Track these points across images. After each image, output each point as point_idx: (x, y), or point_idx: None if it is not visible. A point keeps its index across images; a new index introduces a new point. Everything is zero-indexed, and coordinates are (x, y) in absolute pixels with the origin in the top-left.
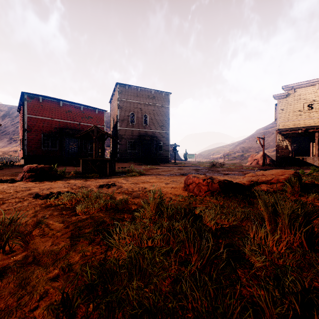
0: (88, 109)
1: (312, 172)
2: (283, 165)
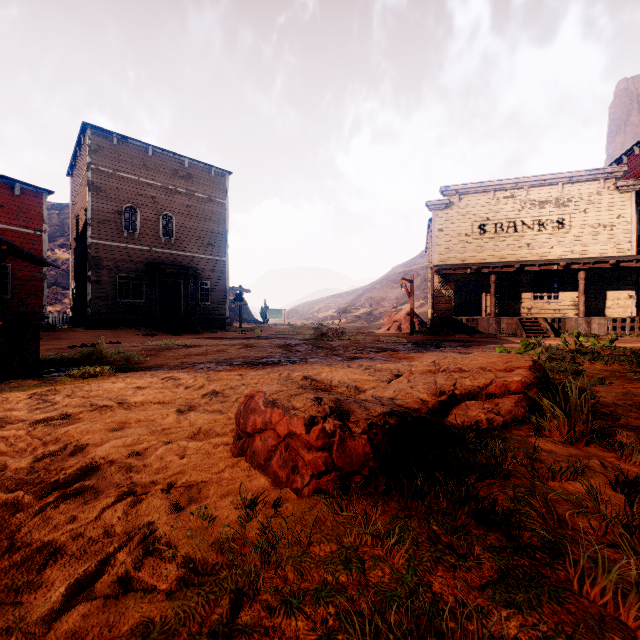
0: None
1: (523, 351)
2: (445, 333)
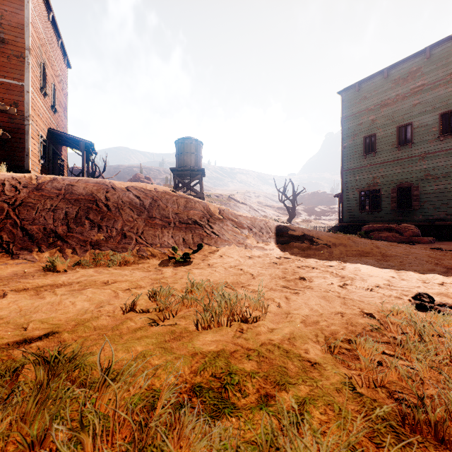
0: None
1: None
2: None
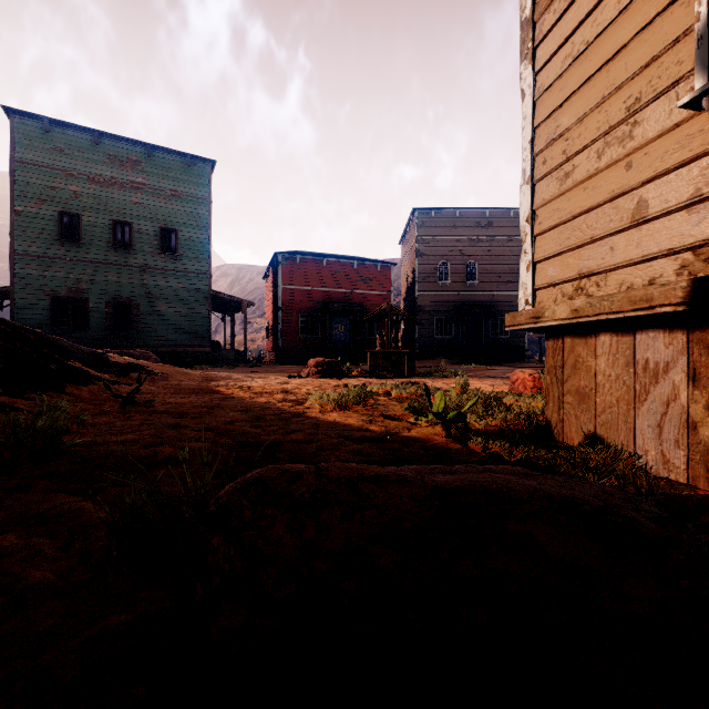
0: (365, 266)
1: None
2: None
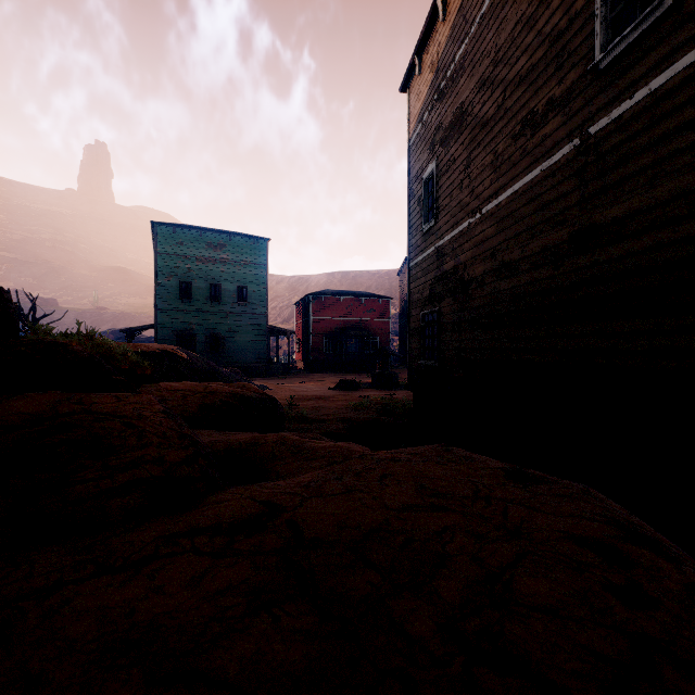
0: (370, 300)
1: None
2: None
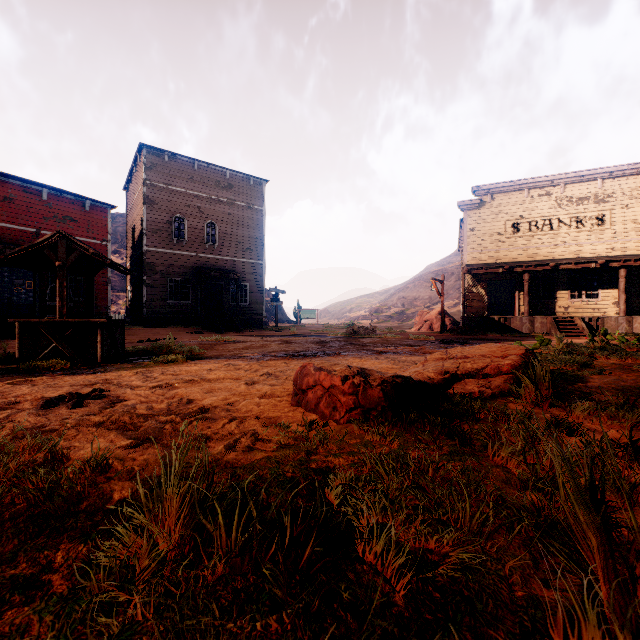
0: (63, 199)
1: (538, 347)
2: (476, 332)
